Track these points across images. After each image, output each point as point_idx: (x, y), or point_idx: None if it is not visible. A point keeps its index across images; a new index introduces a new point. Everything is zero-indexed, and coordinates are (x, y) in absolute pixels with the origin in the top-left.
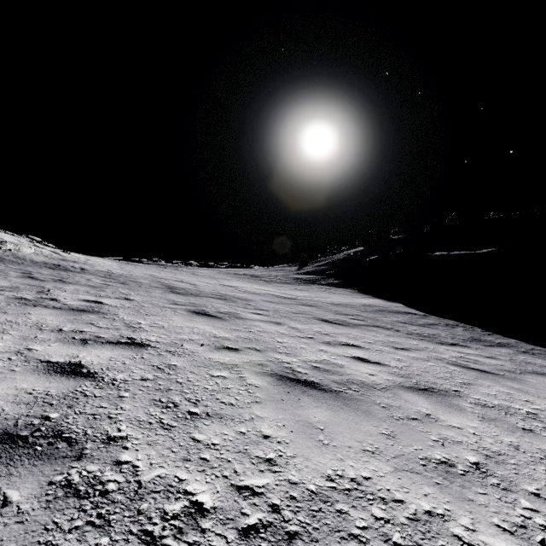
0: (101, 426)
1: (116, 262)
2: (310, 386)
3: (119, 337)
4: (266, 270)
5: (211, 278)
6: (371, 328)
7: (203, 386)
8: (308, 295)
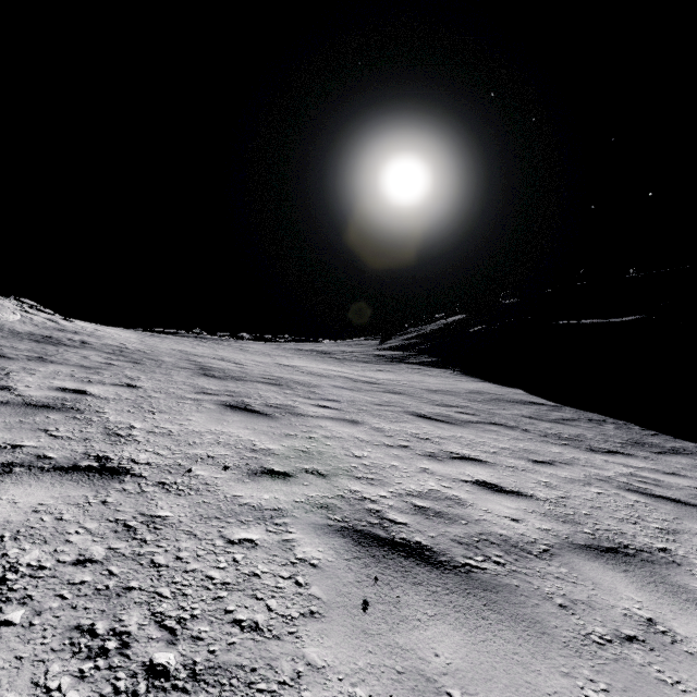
0: None
1: (137, 333)
2: (415, 558)
3: (80, 456)
4: (338, 345)
5: (264, 355)
6: (488, 426)
7: (204, 574)
8: (394, 378)
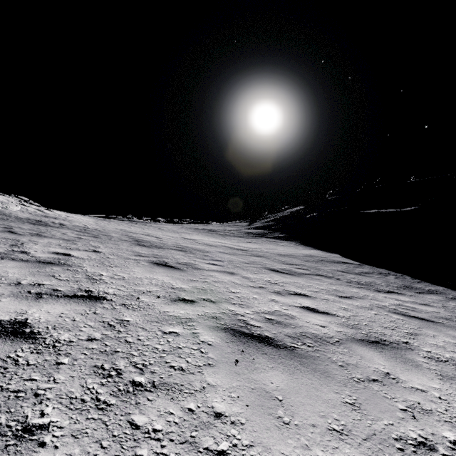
0: (21, 410)
1: (93, 218)
2: (264, 342)
3: (76, 290)
4: (222, 226)
5: (174, 232)
6: (315, 276)
7: (153, 346)
8: (257, 247)
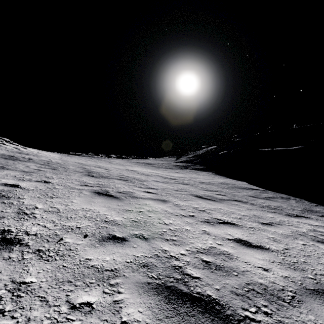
0: None
1: (59, 154)
2: (209, 313)
3: None
4: (156, 160)
5: (120, 165)
6: (233, 202)
7: None
8: (183, 176)
